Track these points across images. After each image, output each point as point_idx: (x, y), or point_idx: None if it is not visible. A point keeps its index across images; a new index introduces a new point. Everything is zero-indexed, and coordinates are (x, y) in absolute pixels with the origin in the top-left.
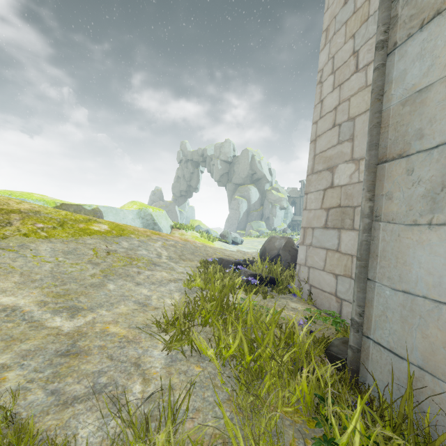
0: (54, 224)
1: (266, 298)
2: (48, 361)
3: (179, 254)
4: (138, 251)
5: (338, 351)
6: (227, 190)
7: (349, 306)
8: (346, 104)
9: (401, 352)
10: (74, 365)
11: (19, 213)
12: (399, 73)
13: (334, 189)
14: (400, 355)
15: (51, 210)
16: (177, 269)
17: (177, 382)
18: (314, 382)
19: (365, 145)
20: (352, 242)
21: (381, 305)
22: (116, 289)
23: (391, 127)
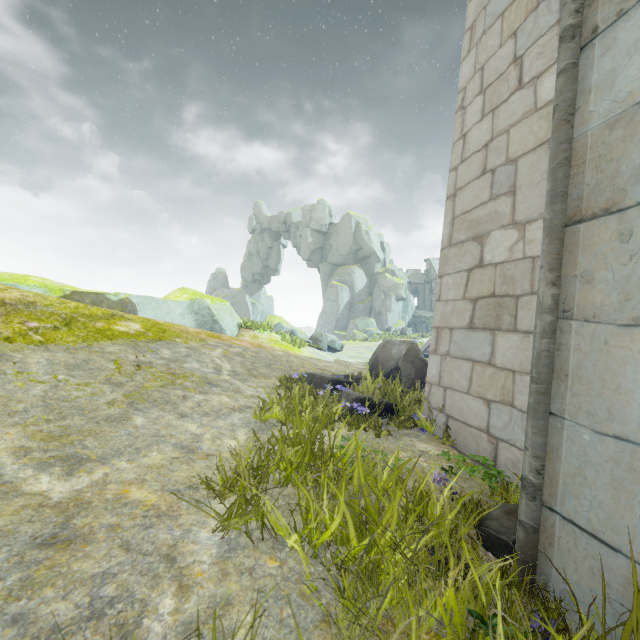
0: (55, 322)
1: (380, 436)
2: (16, 557)
3: (248, 367)
4: (185, 364)
5: (499, 528)
6: (321, 273)
7: (509, 449)
8: (503, 138)
9: (614, 540)
10: (60, 563)
11: (1, 306)
12: (603, 76)
13: (484, 270)
14: (611, 543)
15: (53, 300)
16: (244, 390)
17: (236, 589)
18: (467, 590)
19: (534, 200)
20: (513, 351)
21: (575, 458)
22: (147, 425)
23: (590, 164)
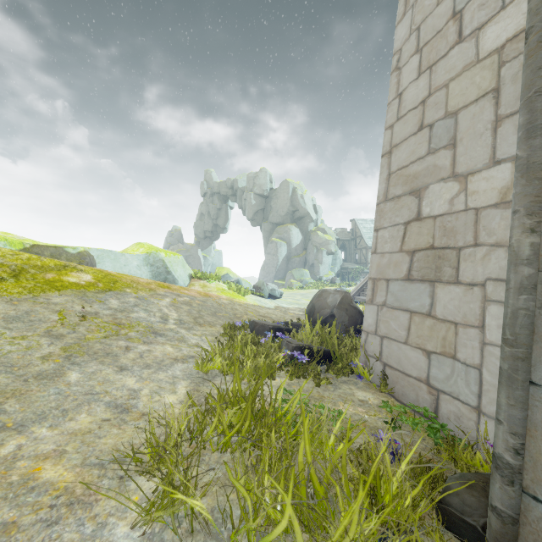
0: (3, 273)
1: (320, 385)
2: None
3: (195, 315)
4: (132, 314)
5: (462, 507)
6: (263, 231)
7: (452, 402)
8: (442, 93)
9: None
10: None
11: None
12: None
13: (422, 223)
14: None
15: (6, 253)
16: (189, 339)
17: None
18: None
19: (477, 151)
20: (455, 303)
21: None
22: (81, 381)
23: None
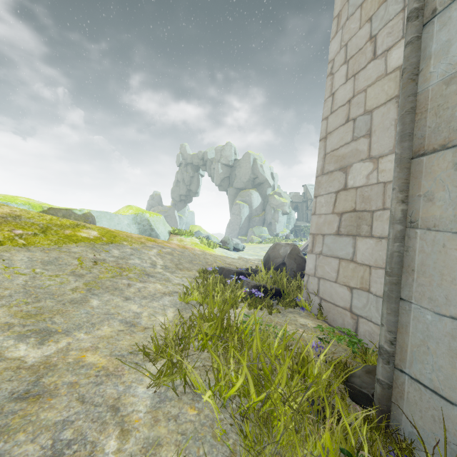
0: (35, 230)
1: (272, 313)
2: None
3: (176, 262)
4: (130, 260)
5: (361, 384)
6: (228, 195)
7: (367, 323)
8: (362, 95)
9: (451, 396)
10: (31, 413)
11: None
12: (441, 45)
13: (347, 192)
14: (449, 398)
15: (34, 214)
16: (173, 280)
17: (164, 433)
18: (339, 433)
19: (385, 141)
20: (370, 251)
21: (420, 332)
22: (101, 306)
23: (431, 112)
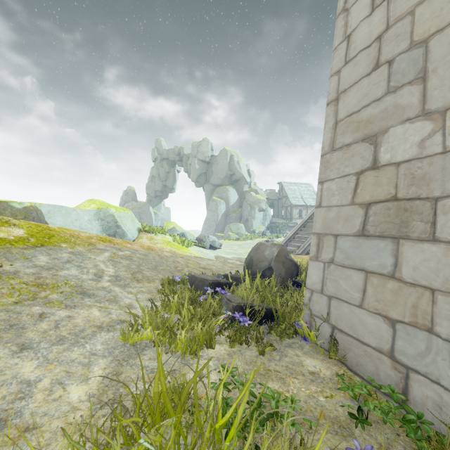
0: None
1: (264, 352)
2: None
3: (134, 270)
4: (61, 271)
5: None
6: (205, 191)
7: (429, 386)
8: (405, 22)
9: None
10: None
11: None
12: None
13: (379, 171)
14: None
15: None
16: (122, 299)
17: None
18: None
19: None
20: (432, 265)
21: None
22: None
23: None
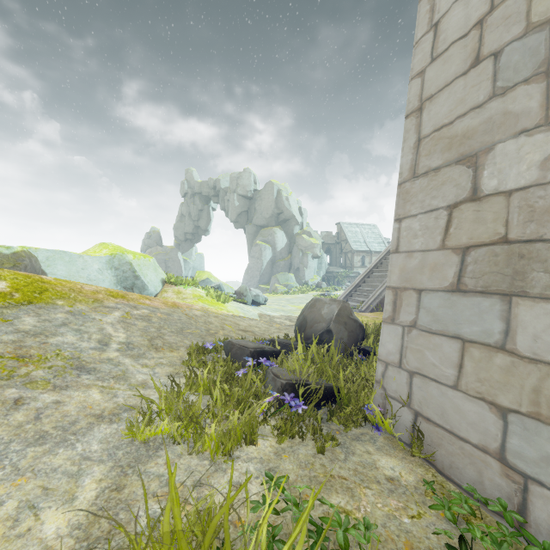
0: None
1: (325, 450)
2: None
3: (152, 334)
4: (53, 338)
5: None
6: (246, 233)
7: None
8: None
9: None
10: None
11: None
12: None
13: (481, 203)
14: None
15: None
16: (134, 374)
17: None
18: None
19: None
20: None
21: None
22: None
23: None
